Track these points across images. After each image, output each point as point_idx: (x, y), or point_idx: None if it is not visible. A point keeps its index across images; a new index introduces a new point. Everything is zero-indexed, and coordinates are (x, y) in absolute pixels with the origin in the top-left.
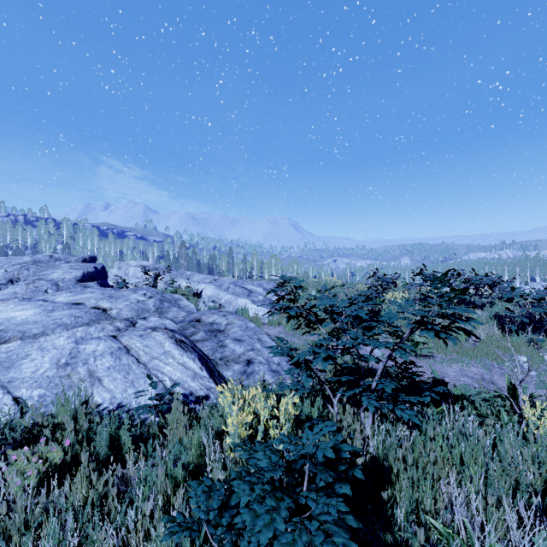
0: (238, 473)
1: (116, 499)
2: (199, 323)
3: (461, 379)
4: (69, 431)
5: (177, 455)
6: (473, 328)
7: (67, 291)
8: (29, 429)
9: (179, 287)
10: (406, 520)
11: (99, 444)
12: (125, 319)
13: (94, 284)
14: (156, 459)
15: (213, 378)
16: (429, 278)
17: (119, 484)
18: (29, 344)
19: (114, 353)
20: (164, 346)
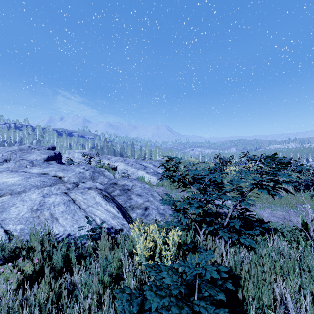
0: (149, 287)
1: (67, 297)
2: (116, 185)
3: (272, 219)
4: (37, 252)
5: (104, 266)
6: (277, 188)
7: (38, 166)
8: (13, 250)
9: (104, 164)
10: (254, 312)
11: (56, 260)
12: (72, 182)
13: (54, 162)
14: (92, 269)
15: (125, 218)
16: (250, 159)
17: (68, 286)
18: (15, 198)
19: (66, 203)
20: (95, 199)
